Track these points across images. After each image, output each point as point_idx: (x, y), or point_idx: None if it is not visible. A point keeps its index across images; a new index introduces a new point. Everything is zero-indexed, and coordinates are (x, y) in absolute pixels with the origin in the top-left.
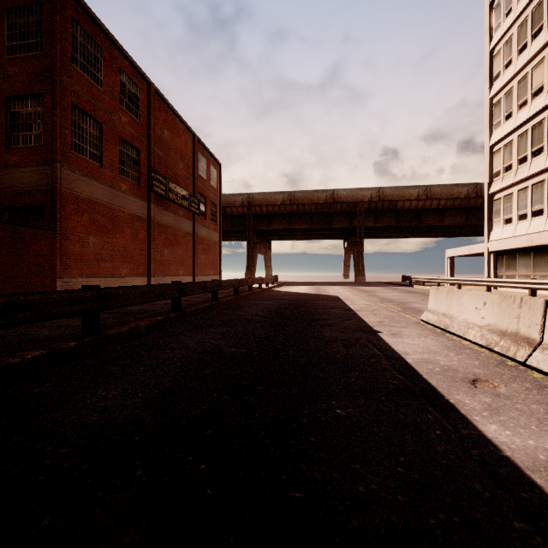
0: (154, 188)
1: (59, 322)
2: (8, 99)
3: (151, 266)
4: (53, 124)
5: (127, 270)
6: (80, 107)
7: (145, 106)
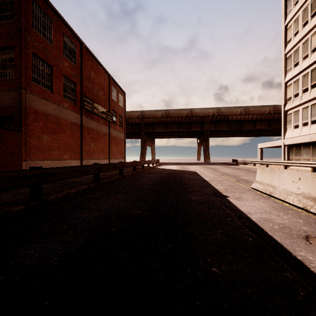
0: (85, 106)
1: (18, 190)
2: None
3: (83, 153)
4: (20, 65)
5: (68, 155)
6: (37, 55)
7: (79, 57)
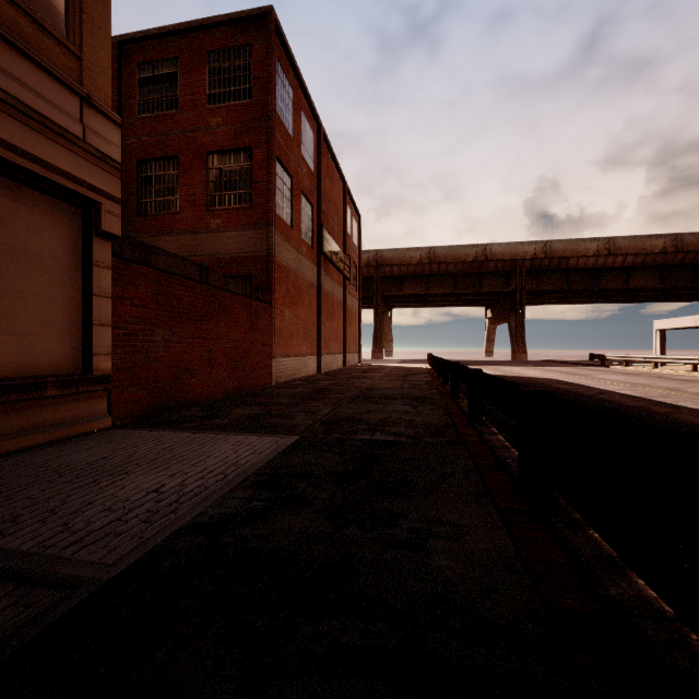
0: (324, 250)
1: (379, 407)
2: (209, 154)
3: (321, 343)
4: (268, 182)
5: (305, 347)
6: (280, 160)
7: (315, 153)
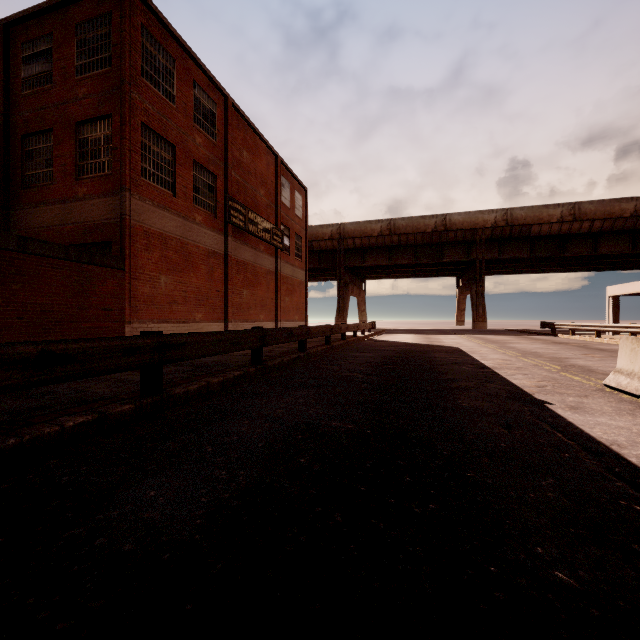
0: (232, 219)
1: (120, 375)
2: (78, 125)
3: (229, 310)
4: (122, 148)
5: (201, 314)
6: (150, 127)
7: (221, 124)
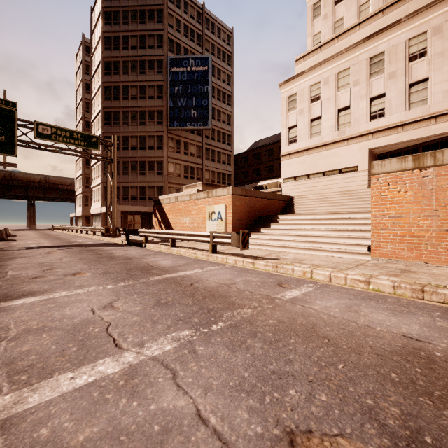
0: None
1: None
2: None
3: None
4: None
5: None
6: None
7: None
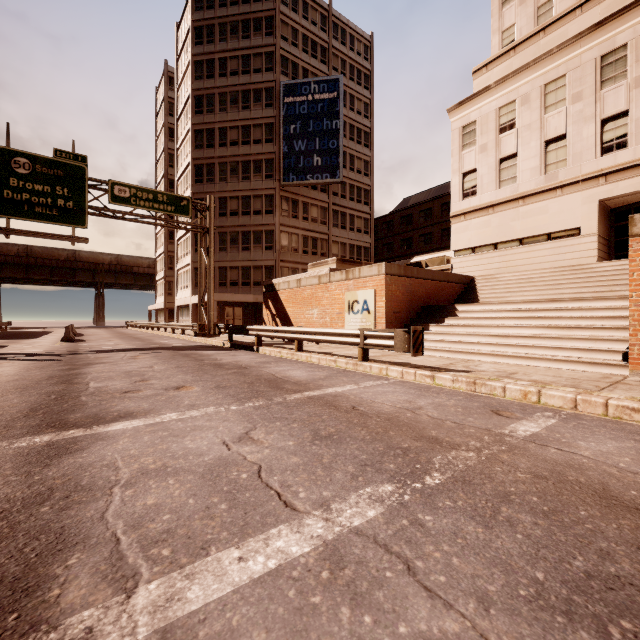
0: None
1: None
2: None
3: None
4: None
5: None
6: None
7: None
